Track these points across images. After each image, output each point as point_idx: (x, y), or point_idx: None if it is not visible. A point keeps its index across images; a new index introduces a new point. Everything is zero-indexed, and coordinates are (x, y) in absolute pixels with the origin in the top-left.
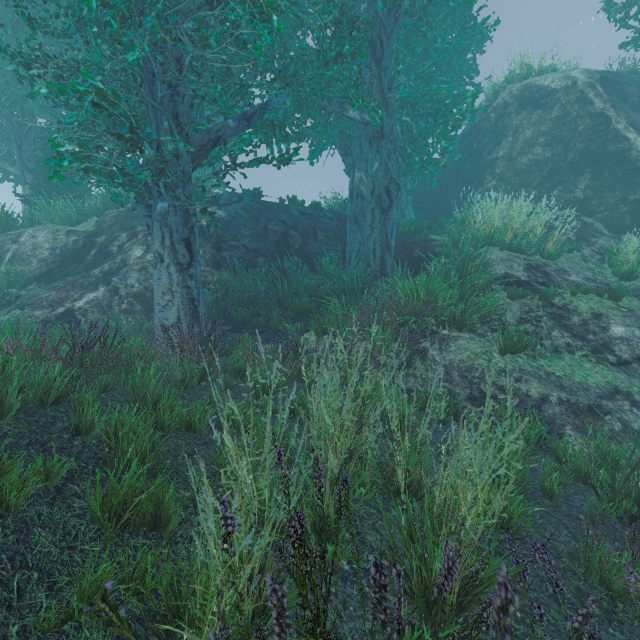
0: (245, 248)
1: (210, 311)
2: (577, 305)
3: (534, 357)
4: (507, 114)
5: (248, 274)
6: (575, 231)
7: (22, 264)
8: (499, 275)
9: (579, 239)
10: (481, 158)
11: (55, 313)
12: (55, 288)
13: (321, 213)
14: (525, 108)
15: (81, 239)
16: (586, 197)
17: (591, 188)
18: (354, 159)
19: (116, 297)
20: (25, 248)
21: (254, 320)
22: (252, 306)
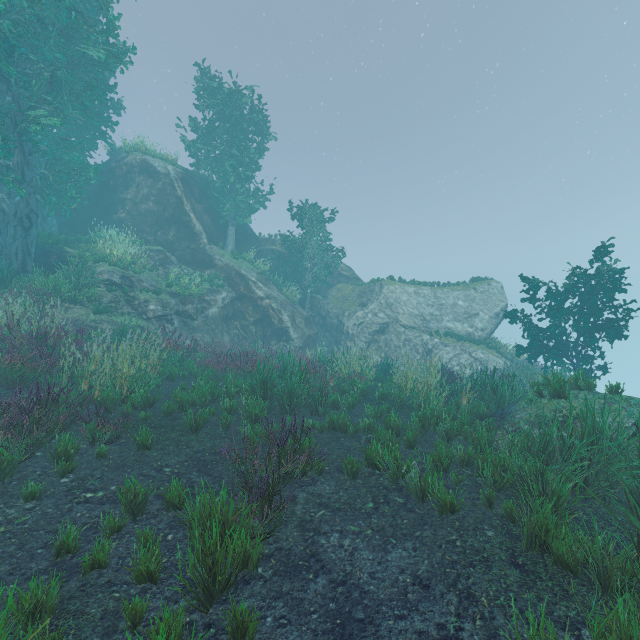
0: None
1: None
2: (140, 296)
3: (111, 316)
4: (133, 172)
5: None
6: (160, 260)
7: None
8: (101, 279)
9: (161, 264)
10: (116, 194)
11: None
12: None
13: None
14: (144, 174)
15: None
16: (174, 241)
17: (176, 236)
18: None
19: None
20: None
21: None
22: None
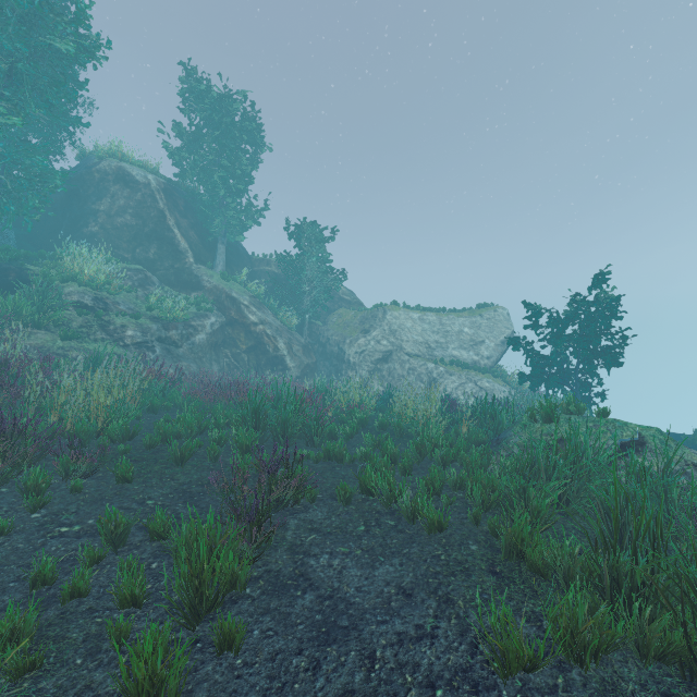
0: None
1: None
2: (116, 321)
3: (82, 342)
4: (108, 180)
5: None
6: (139, 280)
7: None
8: (70, 301)
9: (140, 285)
10: (87, 204)
11: None
12: None
13: None
14: (120, 183)
15: None
16: (155, 259)
17: (158, 254)
18: None
19: None
20: None
21: None
22: None
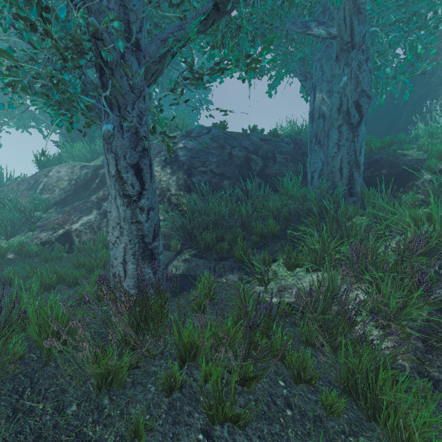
0: (212, 173)
1: (179, 232)
2: None
3: None
4: None
5: (214, 196)
6: None
7: (48, 193)
8: None
9: None
10: (434, 76)
11: (55, 235)
12: (62, 212)
13: (279, 138)
14: None
15: (90, 171)
16: None
17: None
18: (315, 81)
19: (105, 219)
20: (52, 180)
21: (218, 247)
22: (216, 231)
